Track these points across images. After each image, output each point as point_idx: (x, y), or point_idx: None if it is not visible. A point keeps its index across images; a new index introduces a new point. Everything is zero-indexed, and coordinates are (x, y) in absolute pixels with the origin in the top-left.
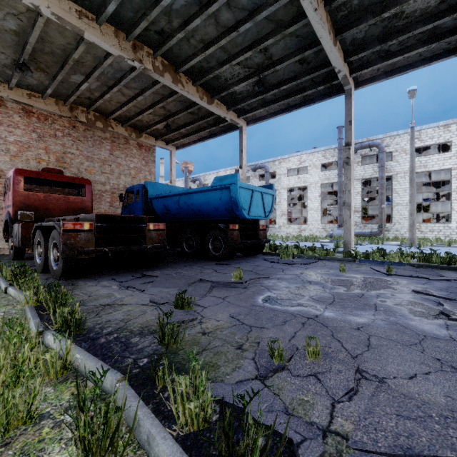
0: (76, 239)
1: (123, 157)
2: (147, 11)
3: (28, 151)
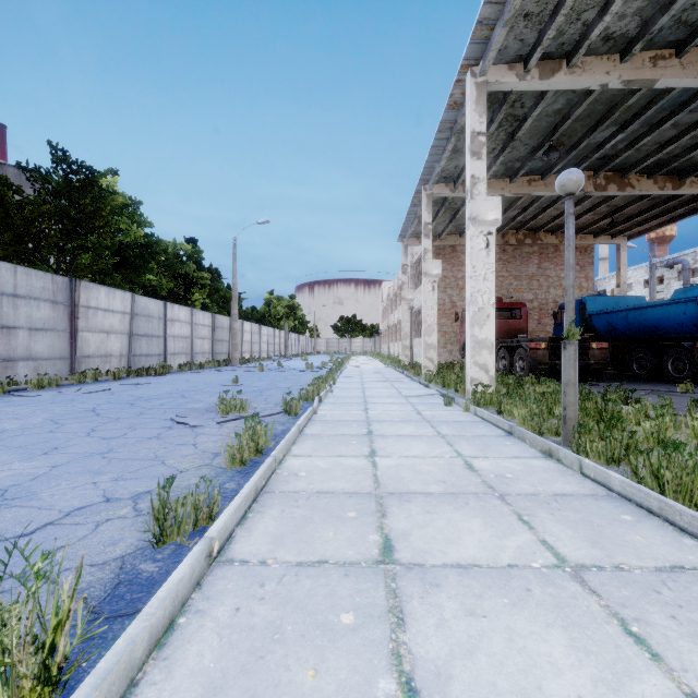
0: (536, 354)
1: (551, 268)
2: (589, 154)
3: None
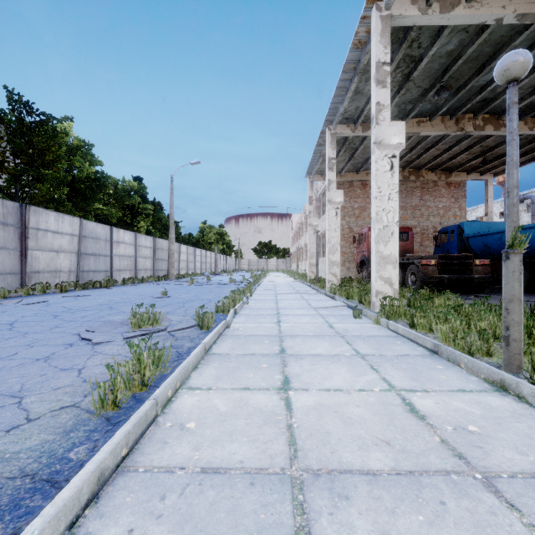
0: (427, 270)
1: (431, 200)
2: (471, 97)
3: (364, 212)
